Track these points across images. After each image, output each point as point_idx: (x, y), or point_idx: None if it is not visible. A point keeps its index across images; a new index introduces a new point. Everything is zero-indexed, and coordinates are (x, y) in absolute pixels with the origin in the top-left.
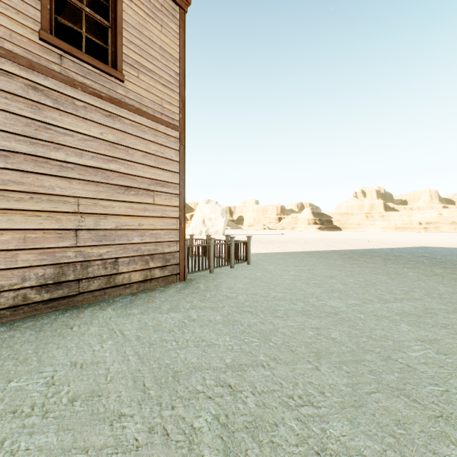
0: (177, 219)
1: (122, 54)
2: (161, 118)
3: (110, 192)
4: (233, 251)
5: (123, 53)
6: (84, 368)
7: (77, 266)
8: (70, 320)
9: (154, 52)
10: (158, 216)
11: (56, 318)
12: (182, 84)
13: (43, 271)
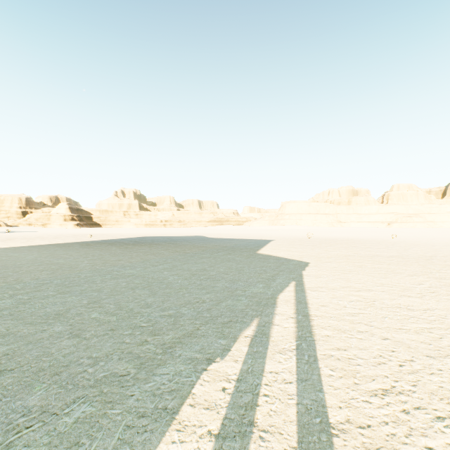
0: None
1: None
2: None
3: None
4: None
5: None
6: None
7: None
8: None
9: None
10: None
11: None
12: None
13: None
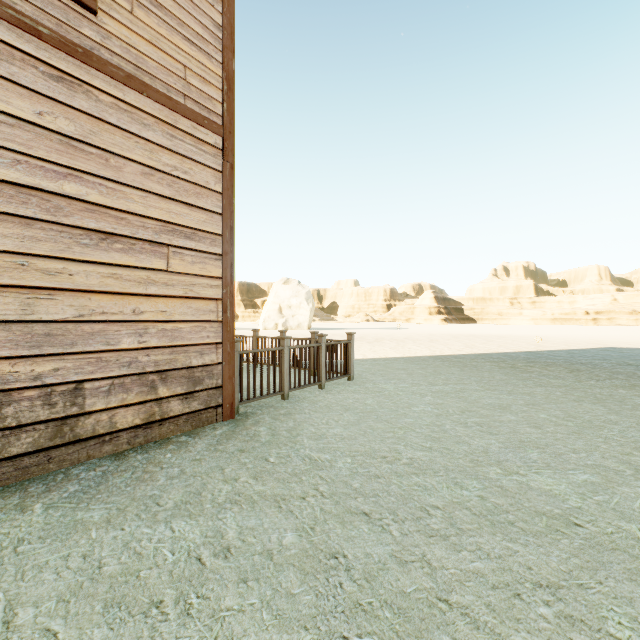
0: (218, 302)
1: None
2: (184, 105)
3: (62, 242)
4: (323, 359)
5: None
6: None
7: None
8: None
9: None
10: (178, 296)
11: None
12: (228, 47)
13: None
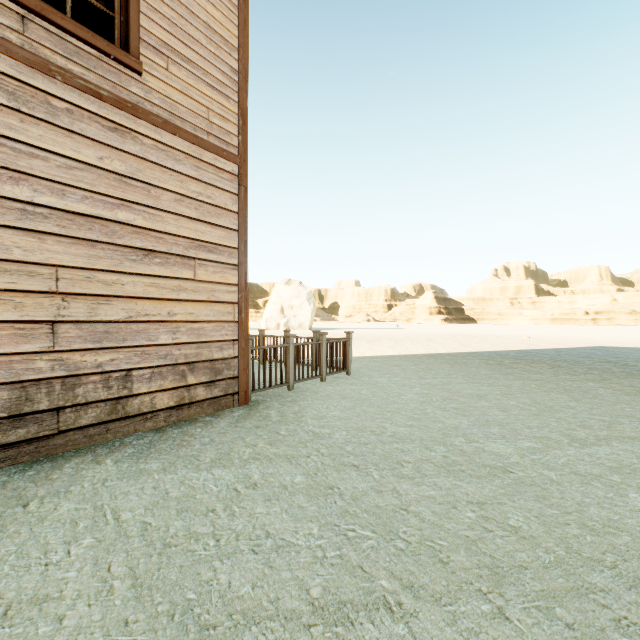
0: (234, 305)
1: (138, 28)
2: (208, 141)
3: (117, 258)
4: (324, 355)
5: (141, 27)
6: (10, 615)
7: (55, 386)
8: (30, 487)
9: (195, 31)
10: (203, 300)
11: (7, 482)
12: (243, 88)
13: None
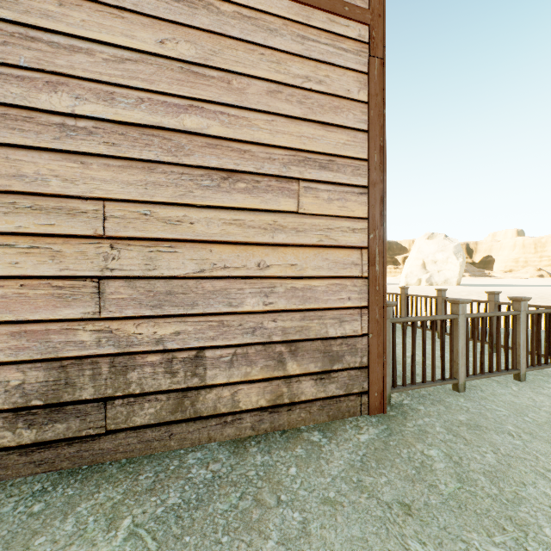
0: (362, 251)
1: None
2: None
3: (183, 185)
4: (522, 336)
5: None
6: None
7: (101, 366)
8: None
9: None
10: (311, 244)
11: None
12: None
13: (22, 376)
